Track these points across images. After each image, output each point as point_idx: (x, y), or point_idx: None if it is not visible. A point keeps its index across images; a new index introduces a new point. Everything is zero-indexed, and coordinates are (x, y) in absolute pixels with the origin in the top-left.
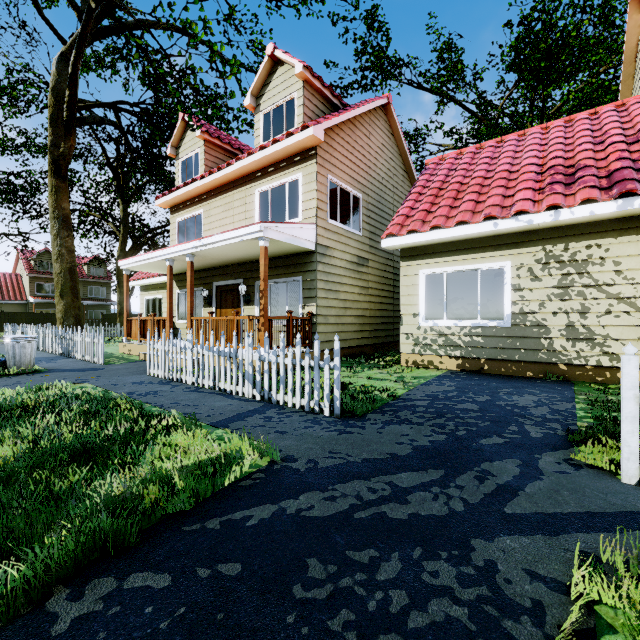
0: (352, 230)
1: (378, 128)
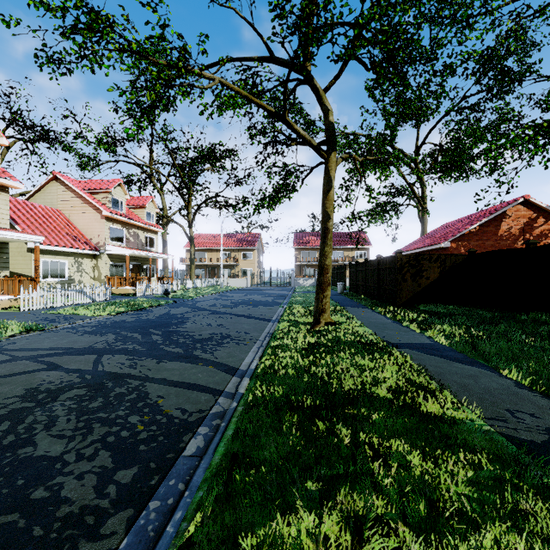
0: None
1: None
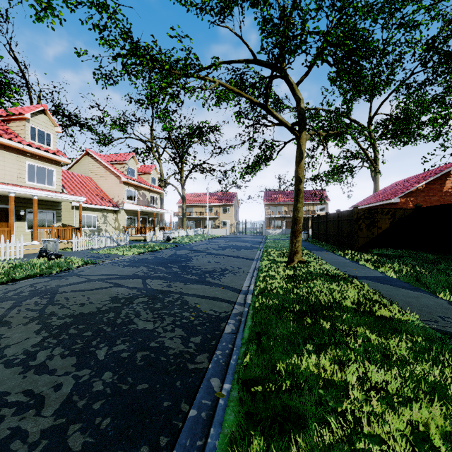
0: None
1: None
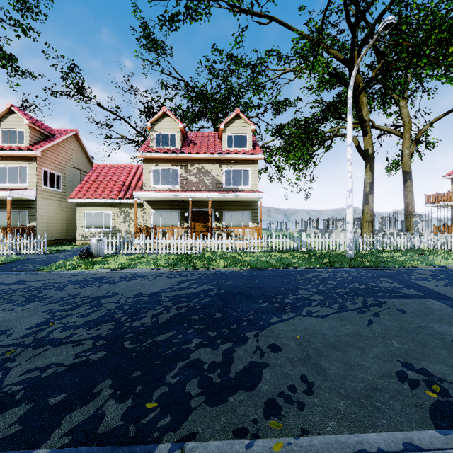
0: (56, 190)
1: (71, 143)
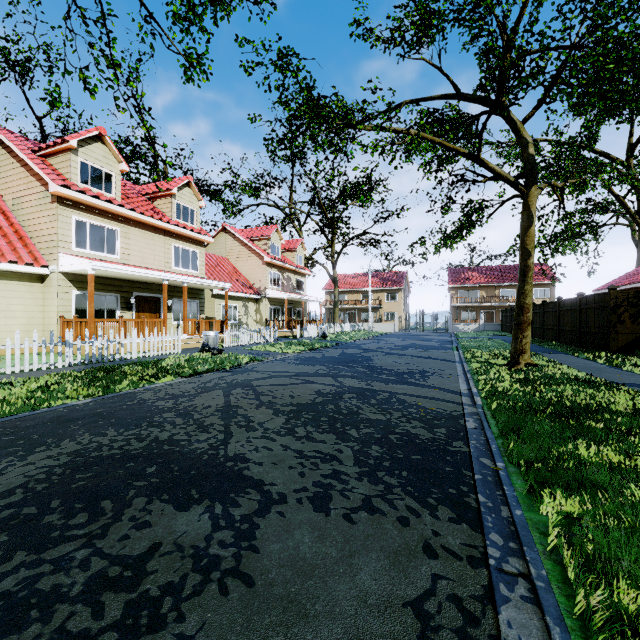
0: None
1: None
